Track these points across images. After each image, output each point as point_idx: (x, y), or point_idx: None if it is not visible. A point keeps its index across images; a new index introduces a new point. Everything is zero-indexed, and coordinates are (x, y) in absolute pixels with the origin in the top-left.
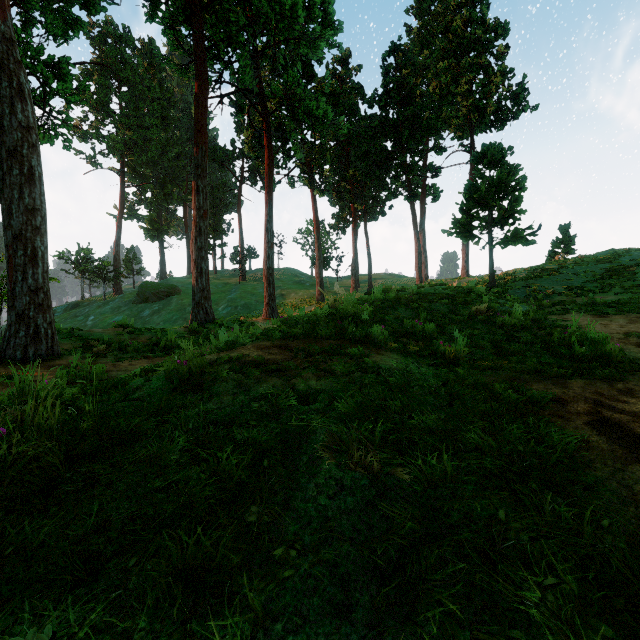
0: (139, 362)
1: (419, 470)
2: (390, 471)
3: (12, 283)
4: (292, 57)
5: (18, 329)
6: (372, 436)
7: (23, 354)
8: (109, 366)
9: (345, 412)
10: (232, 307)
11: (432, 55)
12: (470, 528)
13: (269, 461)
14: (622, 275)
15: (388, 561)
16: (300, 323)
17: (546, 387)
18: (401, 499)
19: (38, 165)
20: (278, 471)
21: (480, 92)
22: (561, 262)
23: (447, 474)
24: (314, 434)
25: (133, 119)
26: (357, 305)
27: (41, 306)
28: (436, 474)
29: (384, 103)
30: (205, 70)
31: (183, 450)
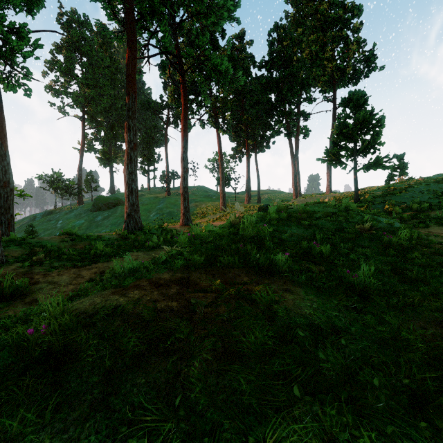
0: (67, 272)
1: None
2: None
3: None
4: None
5: None
6: None
7: None
8: (39, 276)
9: None
10: (160, 214)
11: (304, 32)
12: None
13: None
14: None
15: None
16: (204, 243)
17: None
18: None
19: None
20: None
21: (341, 57)
22: (406, 182)
23: None
24: None
25: (91, 81)
26: (257, 226)
27: None
28: None
29: (269, 66)
30: (134, 35)
31: None
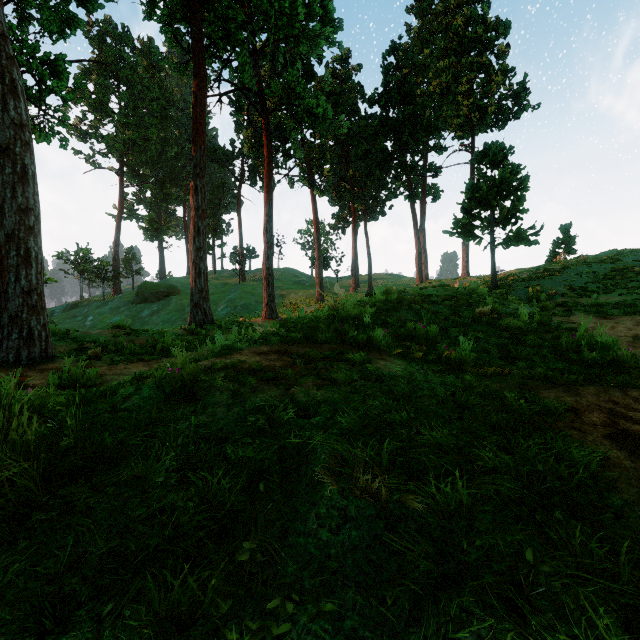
0: (135, 365)
1: (431, 496)
2: (399, 499)
3: (5, 284)
4: (292, 56)
5: (11, 331)
6: (378, 455)
7: (16, 357)
8: (104, 369)
9: (348, 428)
10: (231, 307)
11: (432, 54)
12: (492, 569)
13: (265, 486)
14: (626, 276)
15: (400, 611)
16: (299, 326)
17: (557, 395)
18: (412, 532)
19: (31, 163)
20: (274, 498)
21: (481, 91)
22: (563, 262)
23: (463, 502)
24: (314, 453)
25: (132, 119)
26: (358, 307)
27: (35, 308)
28: (451, 503)
29: (384, 102)
30: (203, 68)
31: (172, 470)
